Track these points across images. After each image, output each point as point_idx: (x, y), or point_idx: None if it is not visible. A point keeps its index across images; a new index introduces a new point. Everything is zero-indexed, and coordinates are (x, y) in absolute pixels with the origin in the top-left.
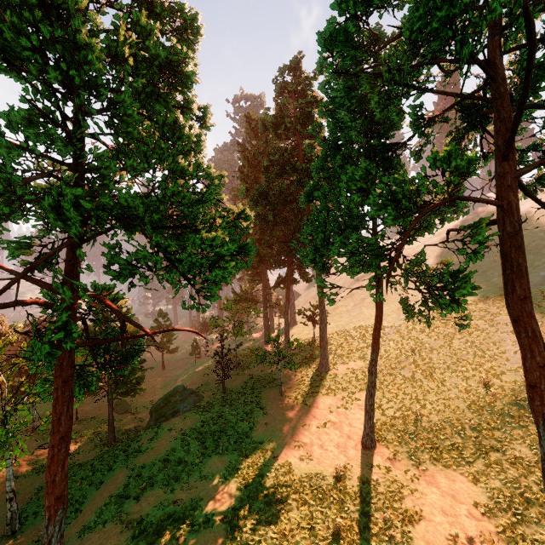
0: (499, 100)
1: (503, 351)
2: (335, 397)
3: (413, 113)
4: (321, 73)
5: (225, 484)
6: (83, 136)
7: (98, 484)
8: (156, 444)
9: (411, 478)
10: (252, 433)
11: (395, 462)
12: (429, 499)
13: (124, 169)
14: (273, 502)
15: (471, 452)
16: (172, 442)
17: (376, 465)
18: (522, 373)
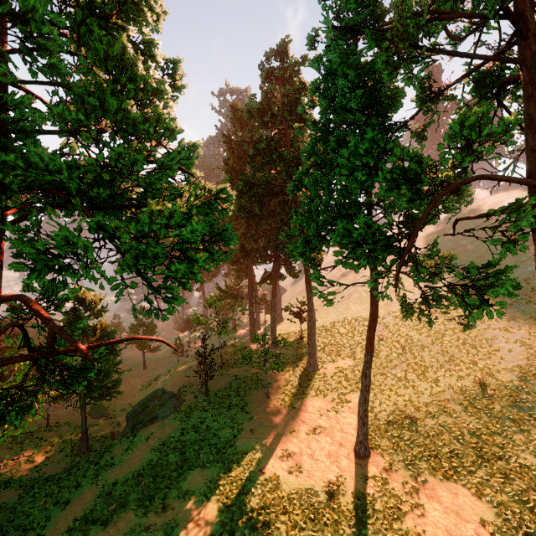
0: (530, 60)
1: (497, 348)
2: (325, 399)
3: (419, 85)
4: (312, 49)
5: (205, 505)
6: (2, 81)
7: (63, 503)
8: (130, 455)
9: (410, 491)
10: (236, 441)
11: (391, 473)
12: (431, 517)
13: (66, 132)
14: (259, 526)
15: (472, 460)
16: (148, 453)
17: (372, 477)
18: (518, 372)
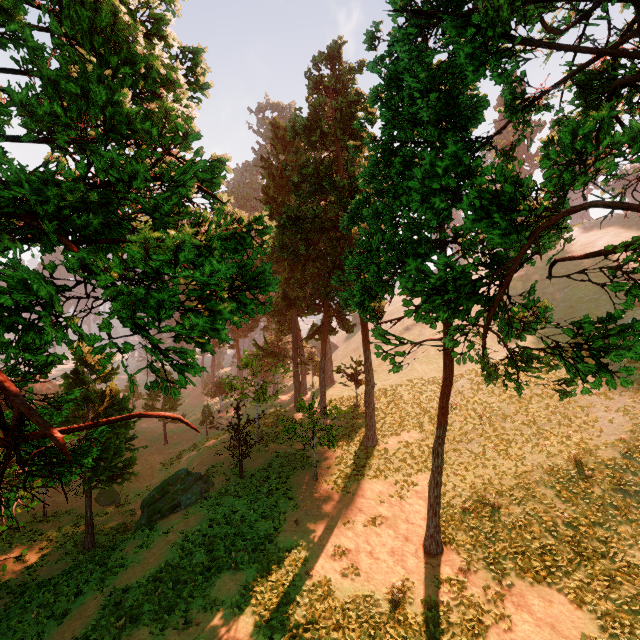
0: None
1: (594, 418)
2: (386, 481)
3: (508, 90)
4: (371, 48)
5: (238, 618)
6: None
7: (60, 616)
8: (146, 554)
9: (493, 598)
10: (277, 535)
11: (470, 575)
12: (521, 632)
13: (46, 140)
14: None
15: (568, 558)
16: (168, 551)
17: (445, 580)
18: (622, 448)
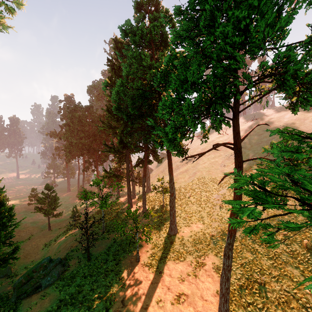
0: None
1: None
2: (185, 262)
3: None
4: None
5: None
6: None
7: None
8: None
9: None
10: None
11: None
12: None
13: None
14: None
15: None
16: None
17: None
18: None
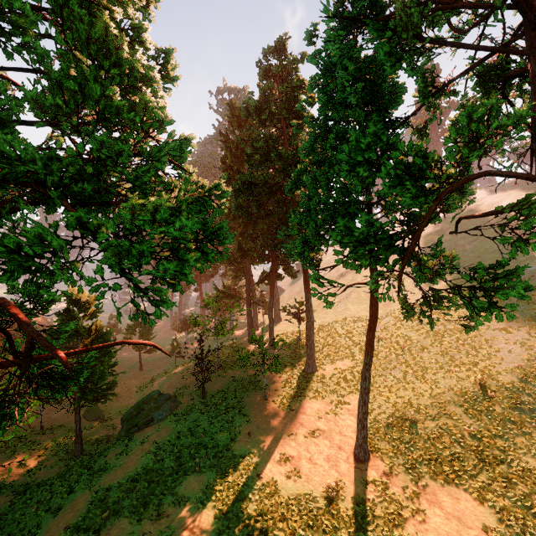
0: None
1: (497, 349)
2: (324, 401)
3: (421, 80)
4: (310, 44)
5: (201, 511)
6: None
7: (55, 510)
8: (125, 459)
9: (411, 496)
10: (233, 445)
11: (392, 477)
12: (433, 523)
13: (49, 124)
14: (257, 534)
15: (473, 464)
16: (143, 457)
17: (371, 481)
18: (519, 373)
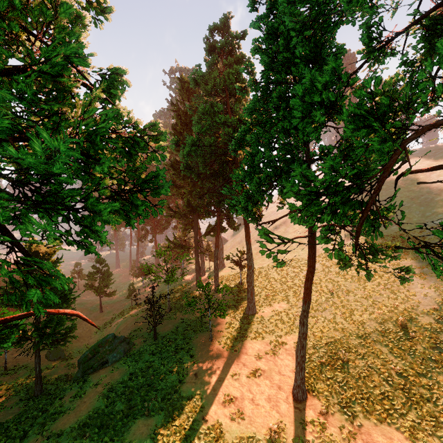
0: None
1: (413, 293)
2: (263, 341)
3: (367, 34)
4: (253, 10)
5: None
6: None
7: None
8: (78, 402)
9: (347, 437)
10: (181, 386)
11: (328, 417)
12: None
13: None
14: None
15: (402, 402)
16: (96, 400)
17: (310, 421)
18: (435, 315)
